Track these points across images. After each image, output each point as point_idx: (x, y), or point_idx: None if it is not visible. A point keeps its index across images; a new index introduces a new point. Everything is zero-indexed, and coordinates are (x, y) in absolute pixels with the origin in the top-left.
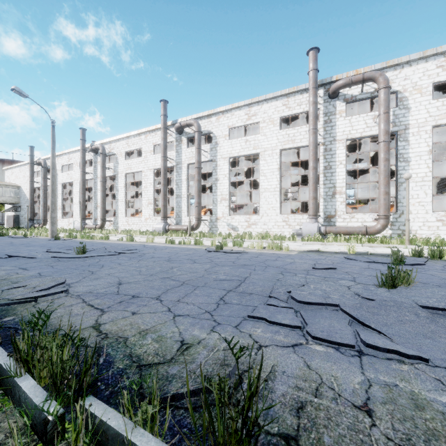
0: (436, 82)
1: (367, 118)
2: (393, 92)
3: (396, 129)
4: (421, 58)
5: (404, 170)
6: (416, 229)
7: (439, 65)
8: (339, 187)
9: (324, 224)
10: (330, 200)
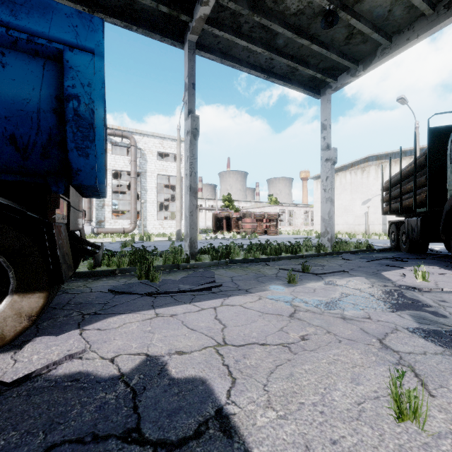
0: (159, 151)
1: (125, 159)
2: (139, 148)
3: (141, 171)
4: (152, 135)
5: (145, 195)
6: (150, 229)
7: (160, 143)
8: (107, 201)
9: (96, 226)
10: (101, 210)
